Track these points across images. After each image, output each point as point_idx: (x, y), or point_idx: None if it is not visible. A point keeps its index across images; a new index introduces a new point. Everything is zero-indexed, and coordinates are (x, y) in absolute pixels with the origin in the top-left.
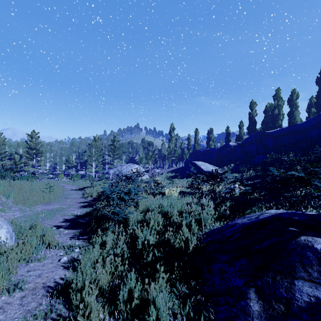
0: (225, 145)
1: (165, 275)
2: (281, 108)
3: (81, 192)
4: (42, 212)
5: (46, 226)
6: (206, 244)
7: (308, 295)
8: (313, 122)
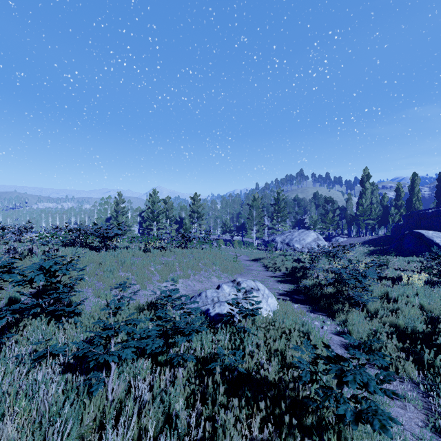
0: None
1: None
2: None
3: (258, 264)
4: None
5: None
6: None
7: None
8: None
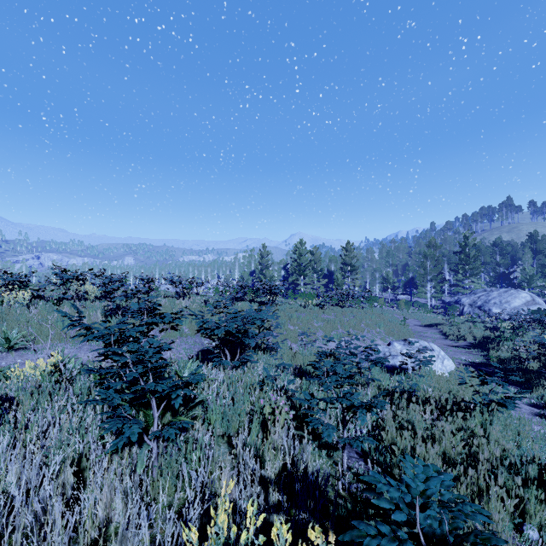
0: None
1: None
2: None
3: (434, 331)
4: None
5: None
6: None
7: None
8: None
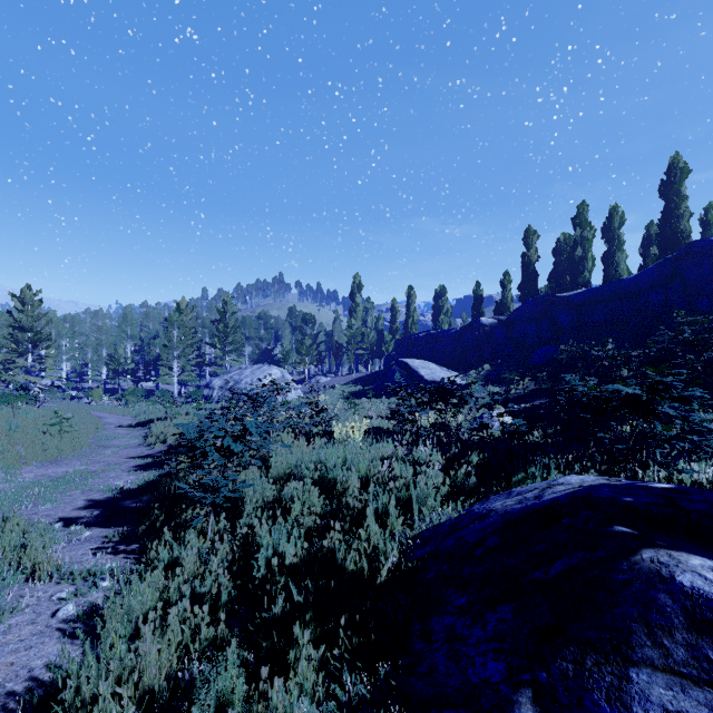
0: (473, 323)
1: (316, 651)
2: (588, 244)
3: (140, 433)
4: (36, 485)
5: (36, 521)
6: (421, 562)
7: (663, 710)
8: (654, 275)
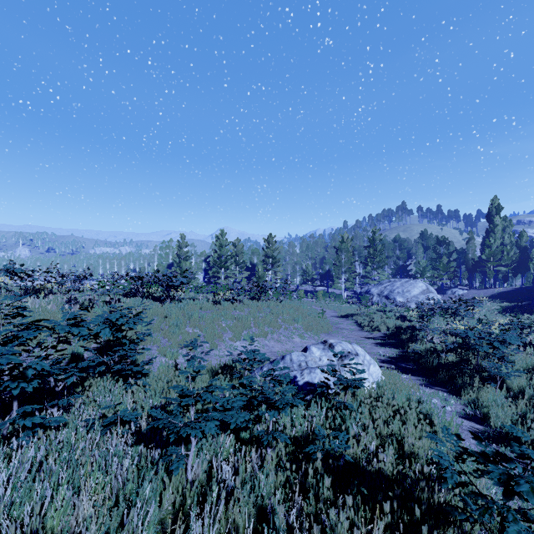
0: None
1: None
2: None
3: (350, 322)
4: None
5: None
6: None
7: None
8: None
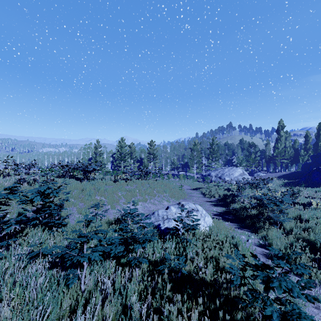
0: None
1: None
2: None
3: (198, 192)
4: None
5: None
6: None
7: None
8: None
